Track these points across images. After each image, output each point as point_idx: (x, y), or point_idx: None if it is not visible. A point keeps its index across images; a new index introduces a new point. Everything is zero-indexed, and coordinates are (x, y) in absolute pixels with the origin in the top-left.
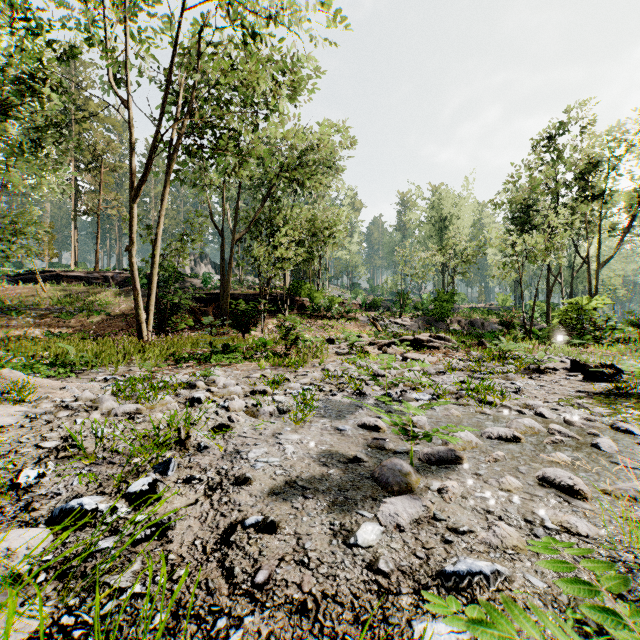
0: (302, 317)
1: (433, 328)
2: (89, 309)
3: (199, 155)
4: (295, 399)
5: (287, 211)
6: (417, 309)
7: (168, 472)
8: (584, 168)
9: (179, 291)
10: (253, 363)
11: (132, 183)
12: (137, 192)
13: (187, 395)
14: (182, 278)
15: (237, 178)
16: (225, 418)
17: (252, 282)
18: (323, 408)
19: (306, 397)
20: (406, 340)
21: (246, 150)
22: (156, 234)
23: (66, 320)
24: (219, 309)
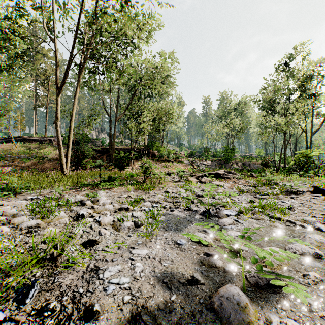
0: (153, 161)
1: (223, 167)
2: (39, 156)
3: (97, 73)
4: (146, 216)
5: (145, 104)
6: (214, 156)
7: (26, 300)
8: (304, 81)
9: (86, 146)
10: (124, 187)
11: (57, 85)
12: (60, 90)
13: (77, 211)
14: (90, 140)
15: (118, 85)
16: (96, 231)
17: (128, 142)
18: (165, 222)
19: (154, 214)
20: (211, 173)
21: (123, 70)
22: (72, 114)
23: (26, 162)
24: (109, 156)
